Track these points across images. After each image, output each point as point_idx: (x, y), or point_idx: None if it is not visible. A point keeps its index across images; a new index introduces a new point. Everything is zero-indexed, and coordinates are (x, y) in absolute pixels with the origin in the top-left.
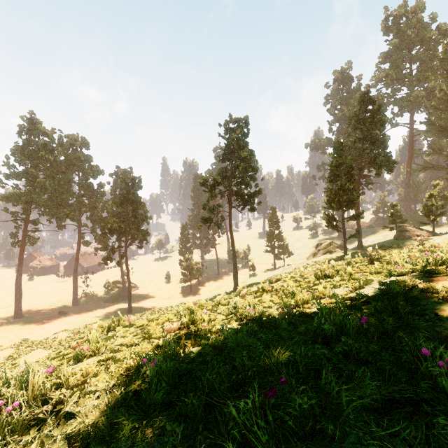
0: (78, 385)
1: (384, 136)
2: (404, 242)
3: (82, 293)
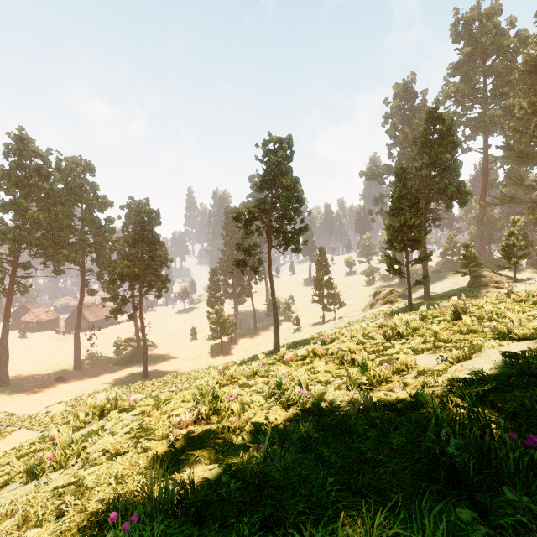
0: None
1: (456, 161)
2: (481, 290)
3: (87, 354)
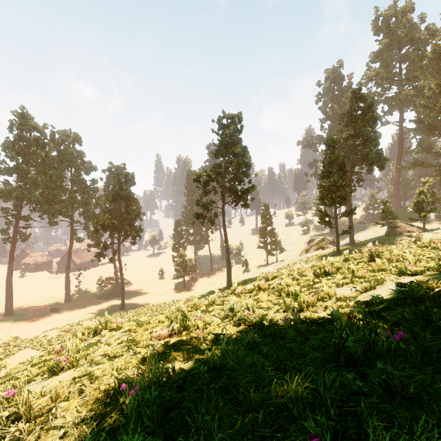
0: (42, 414)
1: (376, 133)
2: (396, 238)
3: (75, 290)
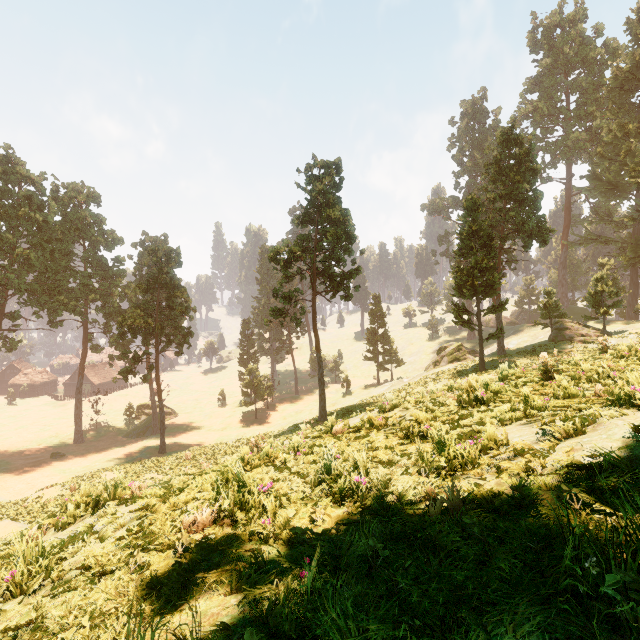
0: None
1: (536, 192)
2: (564, 345)
3: (91, 424)
